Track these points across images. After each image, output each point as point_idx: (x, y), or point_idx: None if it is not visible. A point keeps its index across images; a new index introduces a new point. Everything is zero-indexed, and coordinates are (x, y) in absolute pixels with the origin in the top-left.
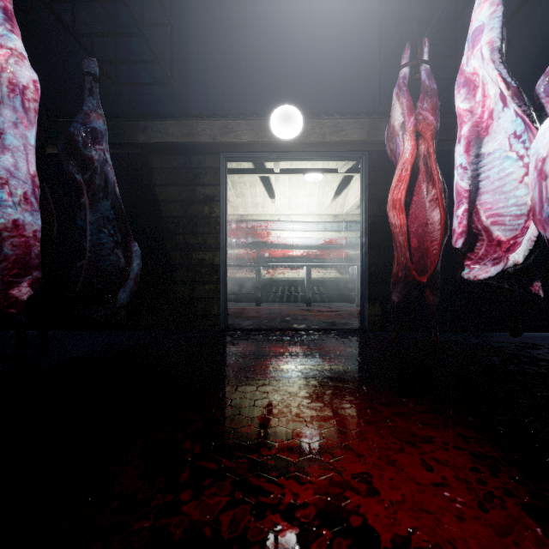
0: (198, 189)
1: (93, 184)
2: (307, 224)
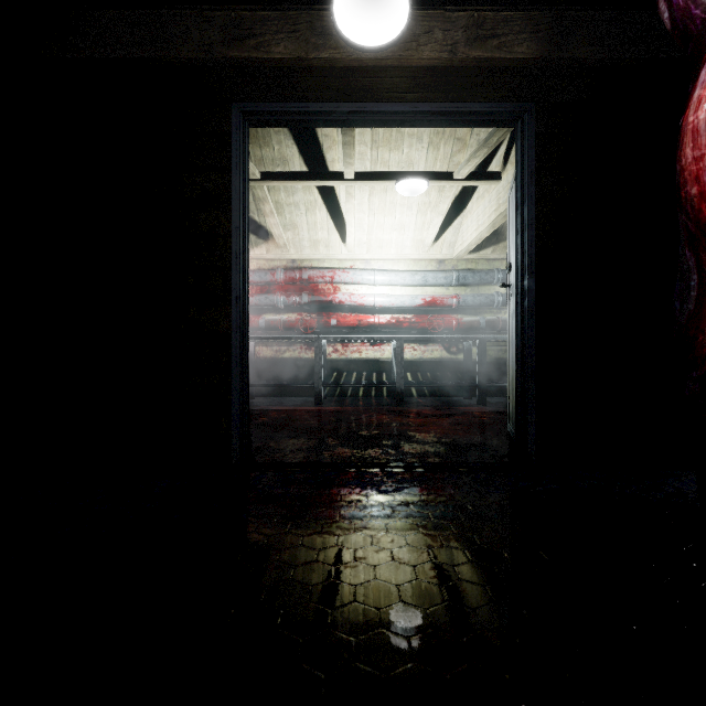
0: (187, 177)
1: None
2: (397, 273)
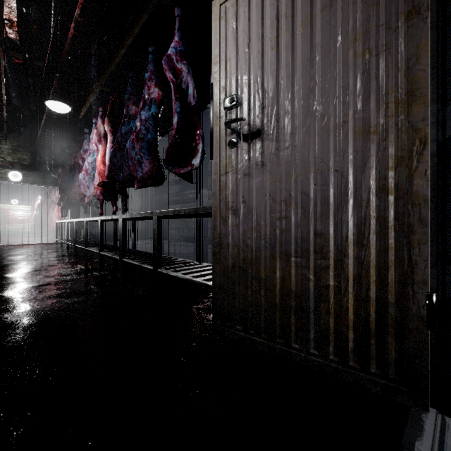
0: None
1: None
2: (24, 210)
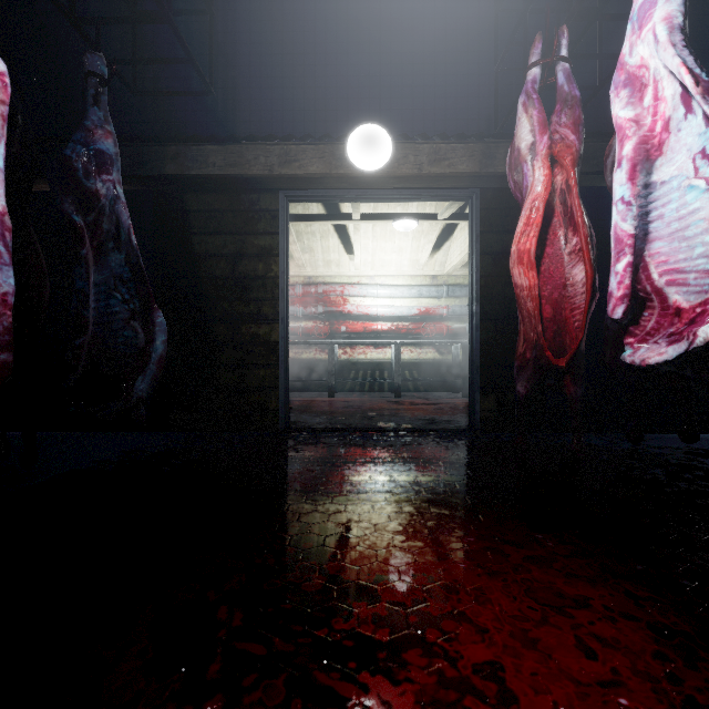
0: (250, 239)
1: (99, 230)
2: (396, 288)
